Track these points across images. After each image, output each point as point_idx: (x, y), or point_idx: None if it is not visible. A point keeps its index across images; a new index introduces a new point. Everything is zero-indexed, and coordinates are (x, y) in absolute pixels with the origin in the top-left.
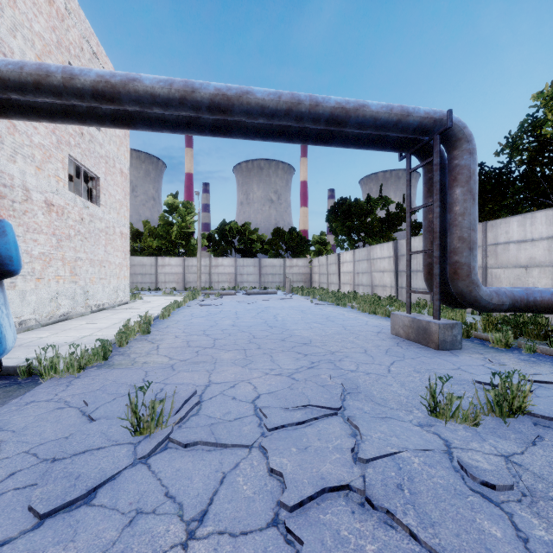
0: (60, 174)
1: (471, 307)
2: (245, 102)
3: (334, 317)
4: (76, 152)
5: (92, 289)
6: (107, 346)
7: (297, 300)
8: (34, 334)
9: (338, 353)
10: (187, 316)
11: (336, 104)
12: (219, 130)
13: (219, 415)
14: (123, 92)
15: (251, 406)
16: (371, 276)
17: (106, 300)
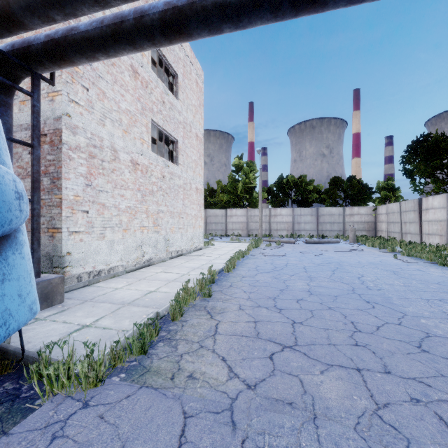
0: (144, 137)
1: None
2: None
3: None
4: (158, 118)
5: (171, 238)
6: (146, 334)
7: (371, 253)
8: (114, 283)
9: None
10: (252, 270)
11: None
12: None
13: None
14: None
15: None
16: None
17: (184, 246)
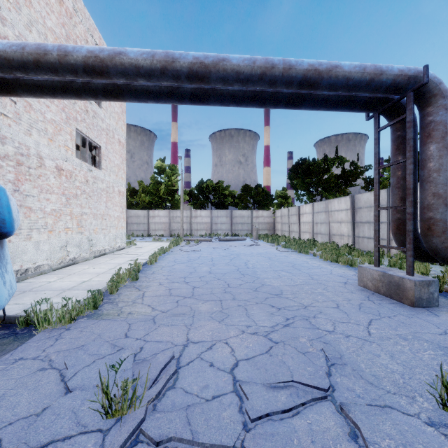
0: (68, 144)
1: (445, 263)
2: (221, 69)
3: (299, 265)
4: (82, 126)
5: (95, 238)
6: (97, 297)
7: (264, 246)
8: (44, 278)
9: (311, 308)
10: (171, 262)
11: (309, 66)
12: (197, 98)
13: (196, 390)
14: (111, 66)
15: (229, 378)
16: (328, 226)
17: (107, 246)
